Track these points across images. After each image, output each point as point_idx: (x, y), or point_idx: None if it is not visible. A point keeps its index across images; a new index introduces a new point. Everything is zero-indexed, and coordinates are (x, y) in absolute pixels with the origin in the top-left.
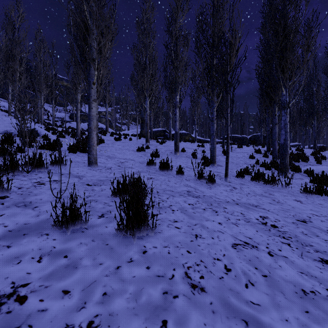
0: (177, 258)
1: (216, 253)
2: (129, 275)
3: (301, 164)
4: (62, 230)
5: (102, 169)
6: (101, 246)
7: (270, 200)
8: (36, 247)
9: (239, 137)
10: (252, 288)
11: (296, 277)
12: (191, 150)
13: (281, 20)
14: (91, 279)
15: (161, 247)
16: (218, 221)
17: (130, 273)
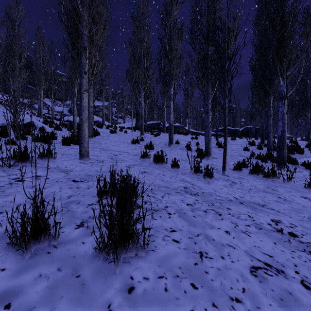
0: (178, 299)
1: (232, 286)
2: None
3: (297, 156)
4: (21, 251)
5: (93, 163)
6: (68, 280)
7: (275, 197)
8: None
9: (231, 129)
10: None
11: None
12: (185, 143)
13: (279, 8)
14: None
15: (155, 278)
16: (224, 228)
17: None
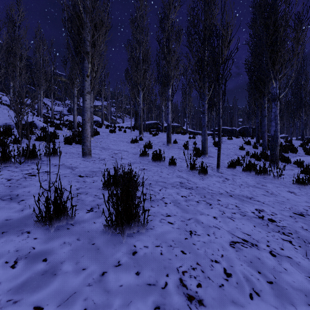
0: (170, 260)
1: (213, 253)
2: (115, 284)
3: (290, 155)
4: (46, 227)
5: (95, 160)
6: (86, 246)
7: (263, 191)
8: (12, 249)
9: (229, 129)
10: (258, 299)
11: (305, 283)
12: (183, 142)
13: (271, 13)
14: (71, 290)
15: (153, 246)
16: (212, 214)
17: (117, 281)
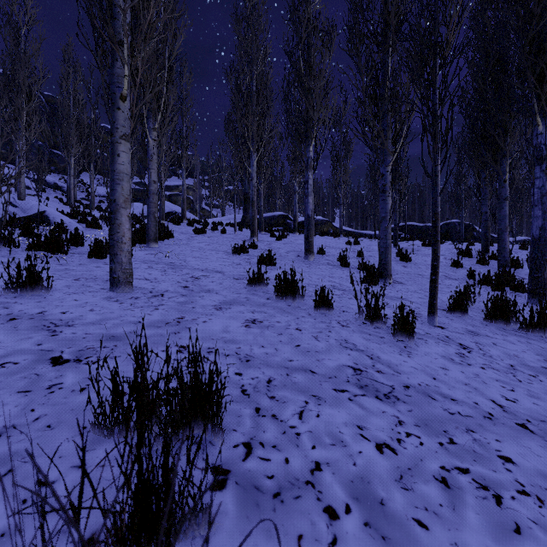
0: None
1: None
2: None
3: None
4: None
5: (139, 298)
6: None
7: None
8: None
9: (419, 226)
10: None
11: None
12: (337, 252)
13: None
14: None
15: None
16: None
17: None
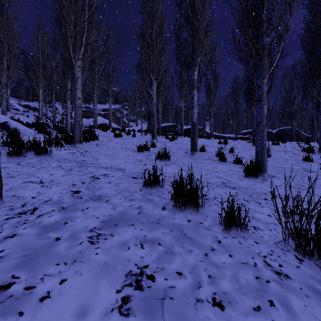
0: None
1: None
2: None
3: None
4: None
5: None
6: None
7: None
8: None
9: None
10: None
11: None
12: (213, 149)
13: None
14: None
15: None
16: None
17: None
